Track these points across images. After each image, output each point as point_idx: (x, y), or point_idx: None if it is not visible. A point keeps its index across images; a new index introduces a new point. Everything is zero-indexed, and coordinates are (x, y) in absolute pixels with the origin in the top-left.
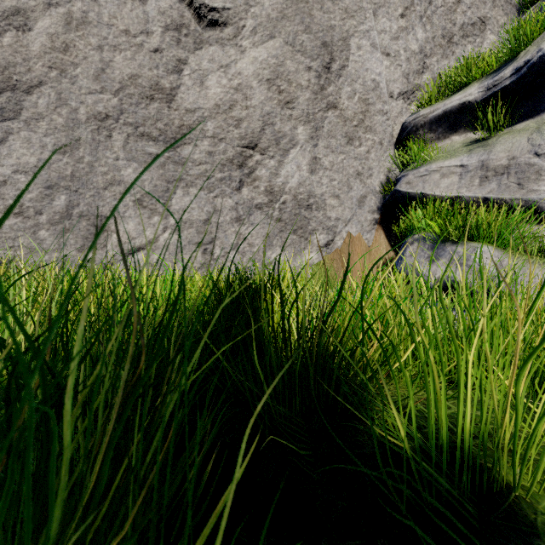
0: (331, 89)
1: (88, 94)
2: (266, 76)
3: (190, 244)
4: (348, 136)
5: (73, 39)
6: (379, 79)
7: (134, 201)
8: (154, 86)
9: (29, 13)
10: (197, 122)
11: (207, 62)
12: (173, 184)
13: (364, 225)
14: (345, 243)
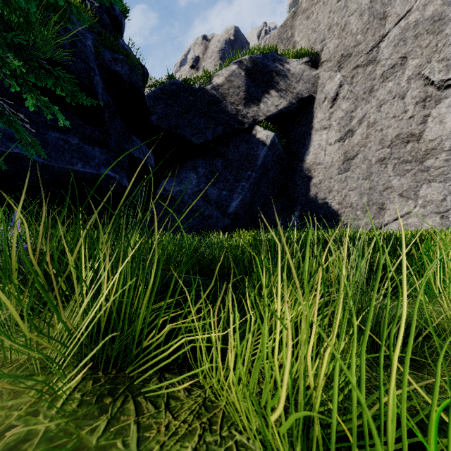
0: None
1: (376, 151)
2: None
3: (431, 213)
4: None
5: (370, 132)
6: None
7: (398, 194)
8: (409, 135)
9: (353, 129)
10: (437, 144)
11: (444, 109)
12: (420, 183)
13: None
14: None
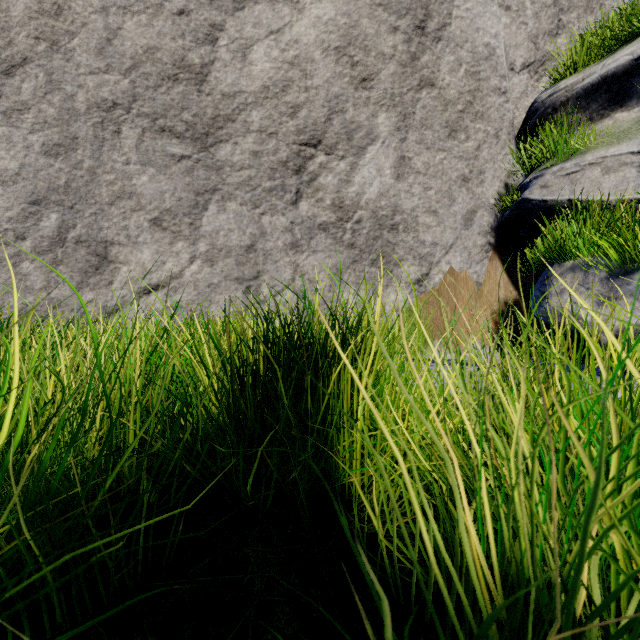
0: (426, 59)
1: (89, 74)
2: (334, 42)
3: (227, 280)
4: (450, 126)
5: None
6: (495, 43)
7: (151, 220)
8: (179, 62)
9: None
10: (238, 111)
11: (251, 27)
12: (204, 196)
13: (472, 252)
14: (445, 279)
